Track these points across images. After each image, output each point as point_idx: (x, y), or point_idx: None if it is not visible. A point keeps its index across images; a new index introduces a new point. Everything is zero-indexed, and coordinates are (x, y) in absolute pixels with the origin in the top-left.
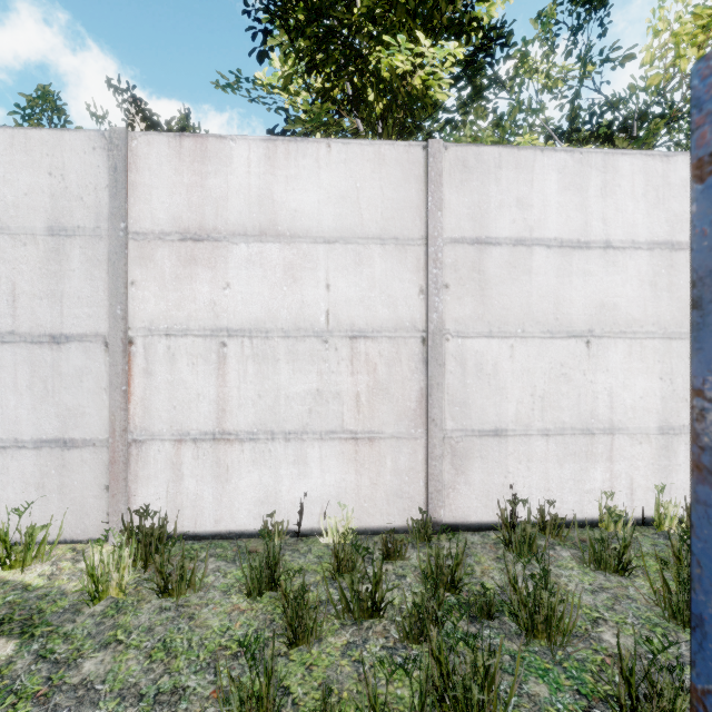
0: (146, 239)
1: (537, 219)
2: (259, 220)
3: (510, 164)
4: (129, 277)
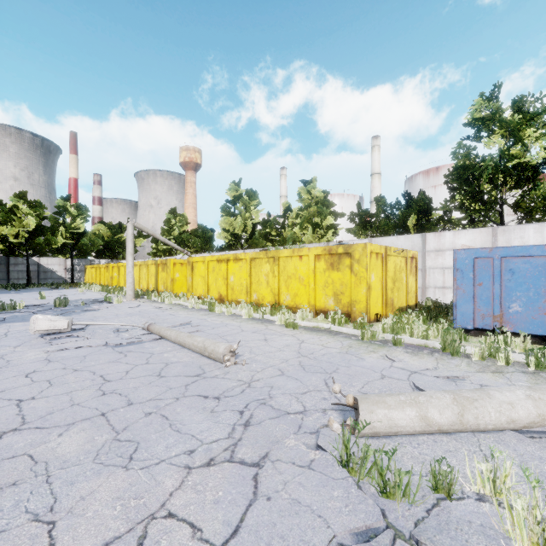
0: (428, 252)
1: (526, 241)
2: (452, 247)
3: (517, 229)
4: (425, 259)
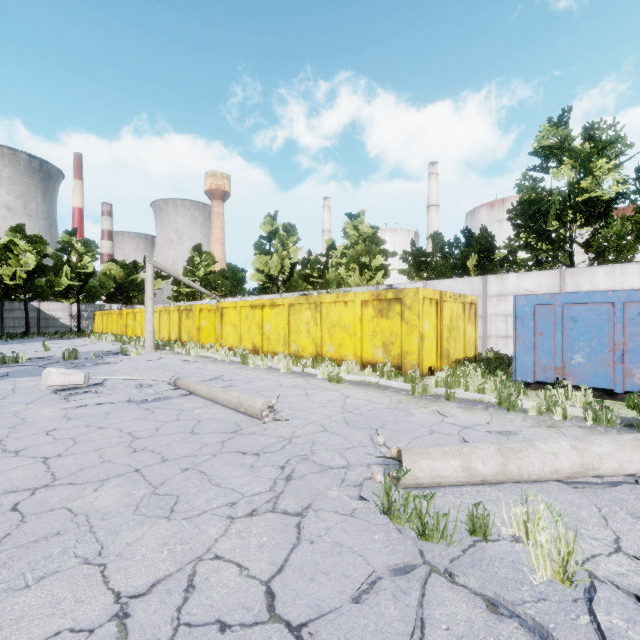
0: (490, 297)
1: (596, 285)
2: (515, 291)
3: (587, 271)
4: (486, 304)
